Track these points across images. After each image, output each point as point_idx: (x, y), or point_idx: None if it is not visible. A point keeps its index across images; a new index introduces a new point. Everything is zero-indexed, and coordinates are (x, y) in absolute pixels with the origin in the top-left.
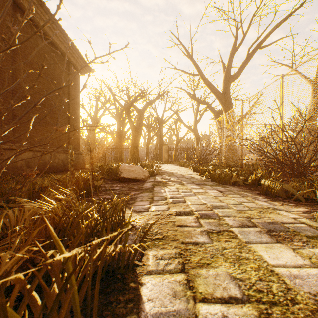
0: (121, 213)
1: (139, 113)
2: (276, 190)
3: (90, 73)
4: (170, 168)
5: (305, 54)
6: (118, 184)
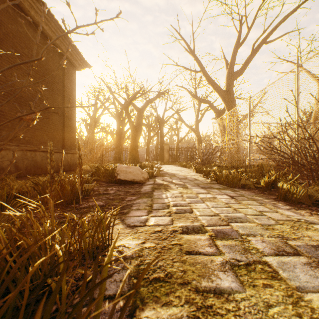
0: (111, 228)
1: (139, 111)
2: (299, 195)
3: (69, 45)
4: (171, 169)
5: (311, 50)
6: (113, 186)
